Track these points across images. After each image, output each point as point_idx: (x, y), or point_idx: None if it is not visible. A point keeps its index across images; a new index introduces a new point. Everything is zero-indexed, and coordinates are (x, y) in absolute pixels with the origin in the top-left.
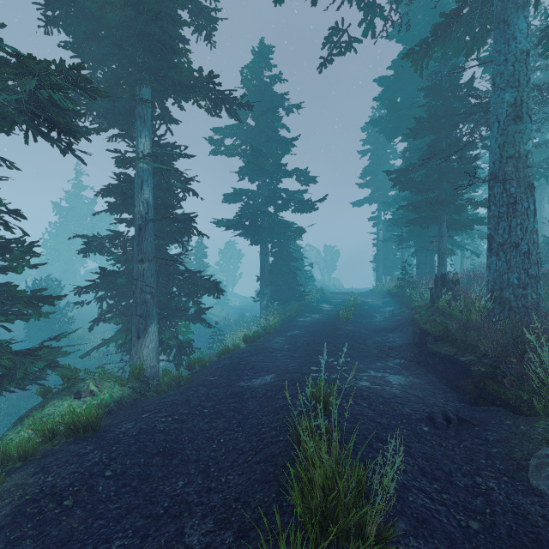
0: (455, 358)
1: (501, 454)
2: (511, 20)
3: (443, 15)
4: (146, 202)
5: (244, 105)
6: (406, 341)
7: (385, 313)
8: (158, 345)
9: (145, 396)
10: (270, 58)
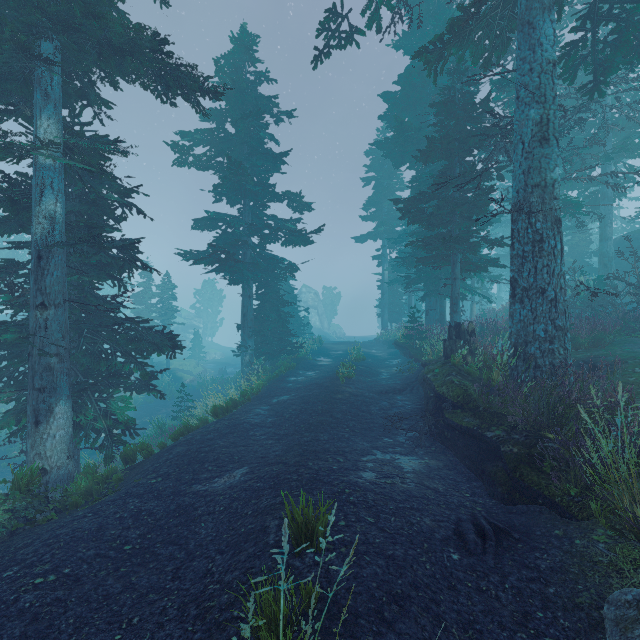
0: (480, 433)
1: (561, 596)
2: (537, 22)
3: (462, 8)
4: (50, 217)
5: (208, 92)
6: (417, 406)
7: (392, 367)
8: (72, 432)
9: (33, 523)
10: (255, 50)
